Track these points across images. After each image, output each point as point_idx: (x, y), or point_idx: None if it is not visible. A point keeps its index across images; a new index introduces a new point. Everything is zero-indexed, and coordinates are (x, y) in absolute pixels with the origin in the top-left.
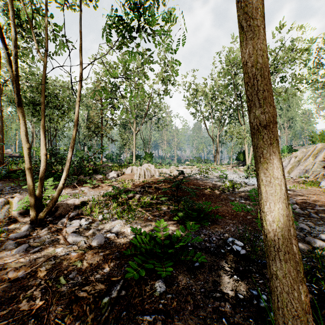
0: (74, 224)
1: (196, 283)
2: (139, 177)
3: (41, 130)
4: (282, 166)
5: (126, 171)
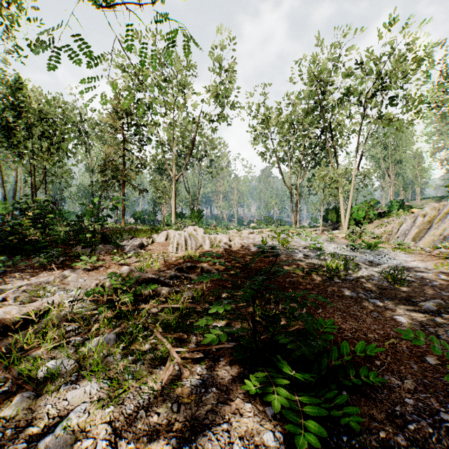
0: None
1: None
2: (177, 249)
3: None
4: None
5: (158, 239)
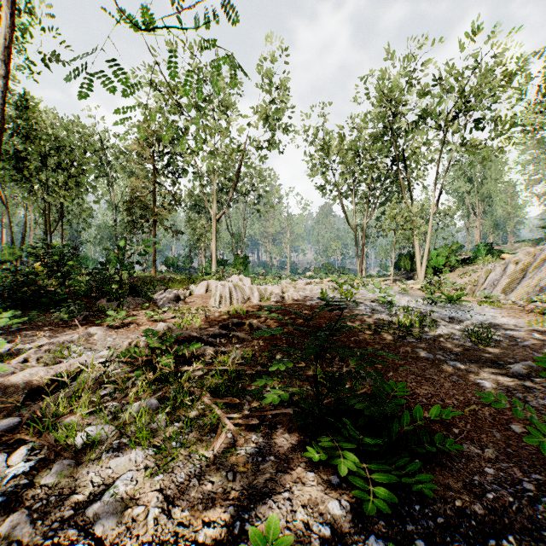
0: None
1: None
2: (220, 303)
3: None
4: None
5: (196, 290)
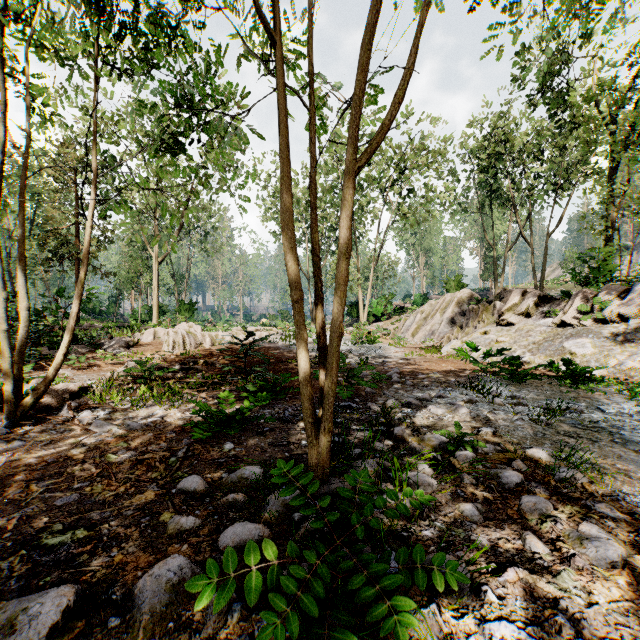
0: (88, 413)
1: (265, 440)
2: (173, 348)
3: (20, 269)
4: (323, 324)
5: (144, 338)
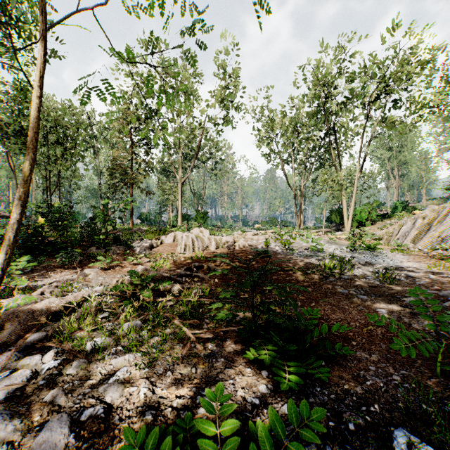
0: (17, 373)
1: None
2: (184, 250)
3: None
4: None
5: (166, 240)
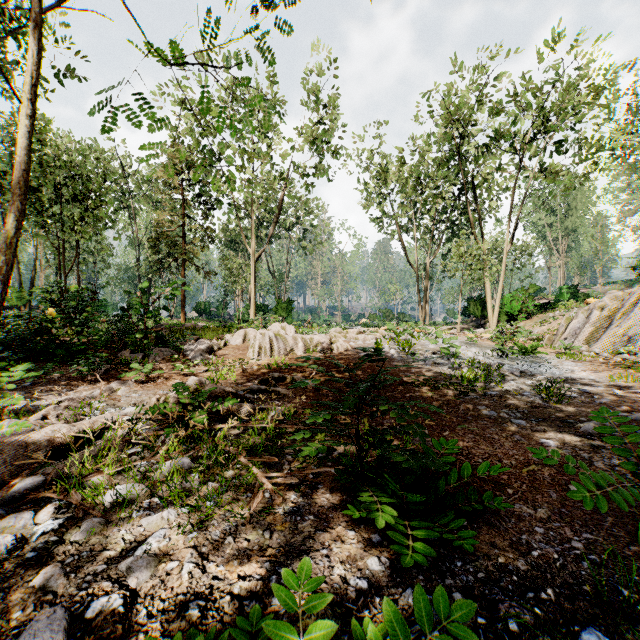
0: None
1: None
2: (259, 355)
3: None
4: None
5: (232, 340)
